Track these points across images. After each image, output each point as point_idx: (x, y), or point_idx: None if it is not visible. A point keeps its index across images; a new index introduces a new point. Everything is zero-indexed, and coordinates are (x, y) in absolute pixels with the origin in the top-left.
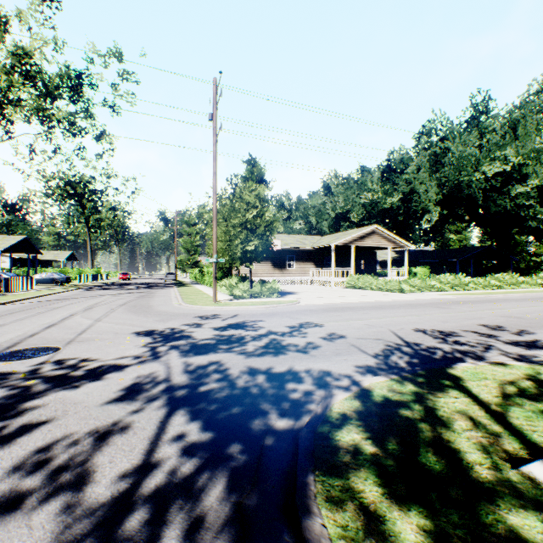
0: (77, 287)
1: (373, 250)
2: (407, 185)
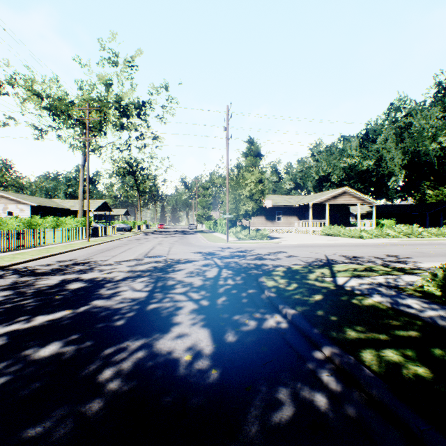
0: (139, 233)
1: (347, 206)
2: (377, 153)
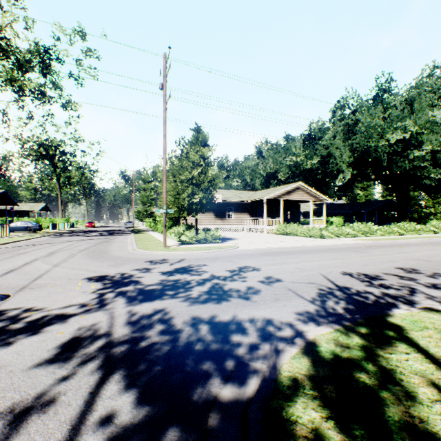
0: (47, 234)
1: (297, 203)
2: (325, 150)
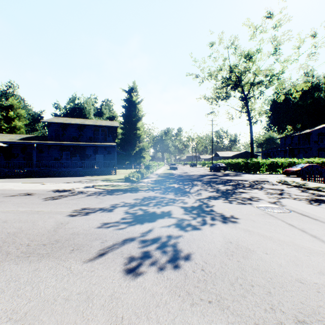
0: None
1: None
2: None
